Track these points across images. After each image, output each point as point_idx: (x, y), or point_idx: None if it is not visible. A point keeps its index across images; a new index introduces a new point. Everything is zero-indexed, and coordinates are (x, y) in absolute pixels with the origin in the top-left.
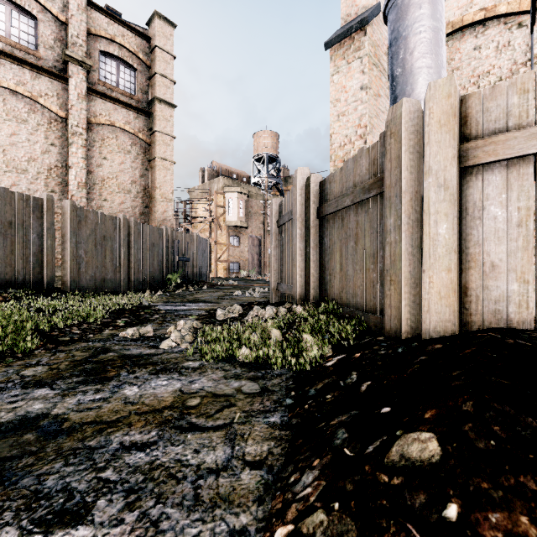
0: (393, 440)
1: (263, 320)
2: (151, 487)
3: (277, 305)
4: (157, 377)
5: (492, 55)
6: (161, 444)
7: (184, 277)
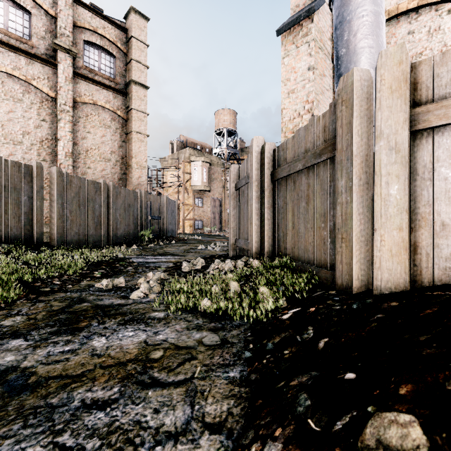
0: (366, 419)
1: (223, 273)
2: None
3: (235, 259)
4: (124, 328)
5: (424, 39)
6: (122, 402)
7: (155, 233)
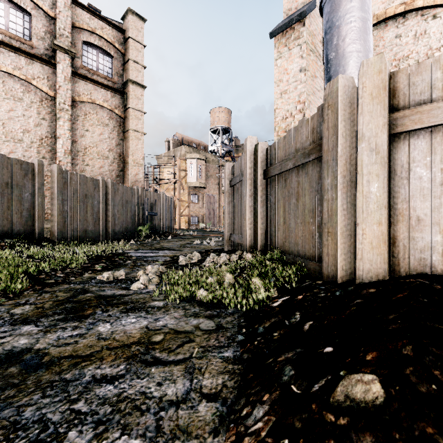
0: (338, 380)
1: (218, 266)
2: (118, 418)
3: (230, 253)
4: (127, 316)
5: (410, 42)
6: (128, 377)
7: (152, 228)
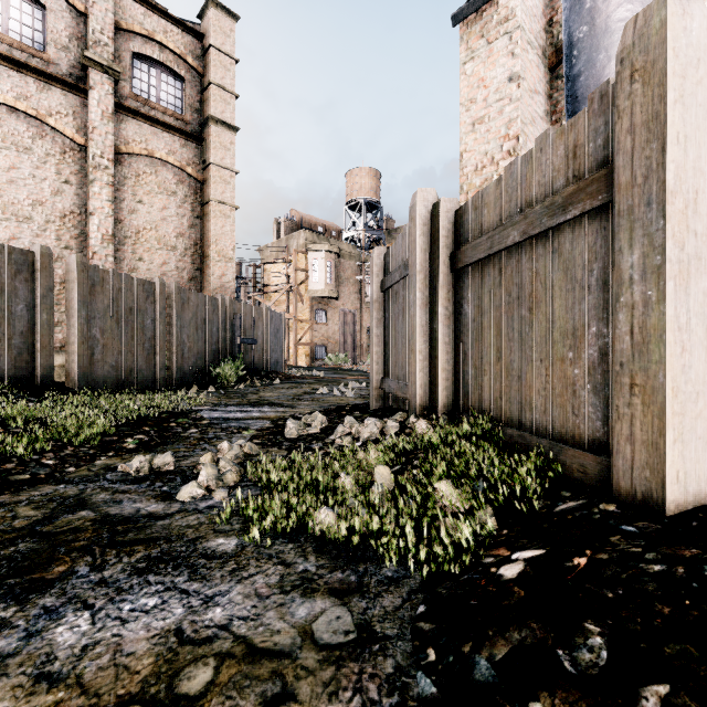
0: None
1: (360, 443)
2: None
3: (382, 414)
4: (142, 584)
5: None
6: None
7: (248, 366)
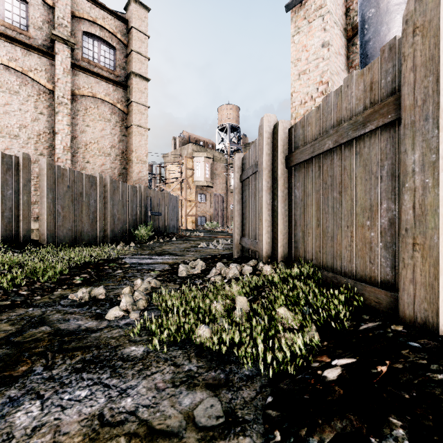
0: None
1: (227, 280)
2: None
3: (240, 261)
4: (78, 380)
5: None
6: None
7: (156, 229)
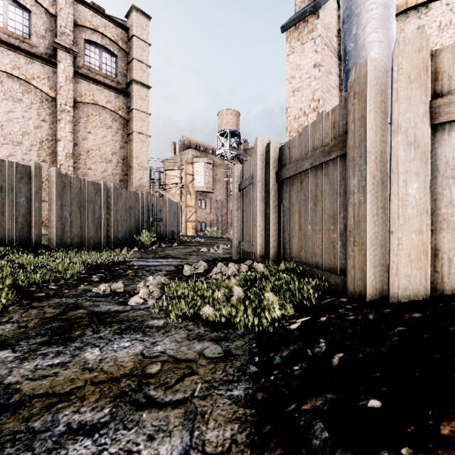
0: None
1: (226, 277)
2: None
3: (239, 262)
4: (120, 338)
5: (434, 34)
6: (112, 426)
7: (157, 235)
